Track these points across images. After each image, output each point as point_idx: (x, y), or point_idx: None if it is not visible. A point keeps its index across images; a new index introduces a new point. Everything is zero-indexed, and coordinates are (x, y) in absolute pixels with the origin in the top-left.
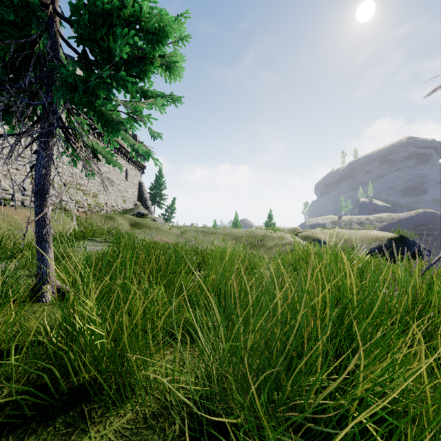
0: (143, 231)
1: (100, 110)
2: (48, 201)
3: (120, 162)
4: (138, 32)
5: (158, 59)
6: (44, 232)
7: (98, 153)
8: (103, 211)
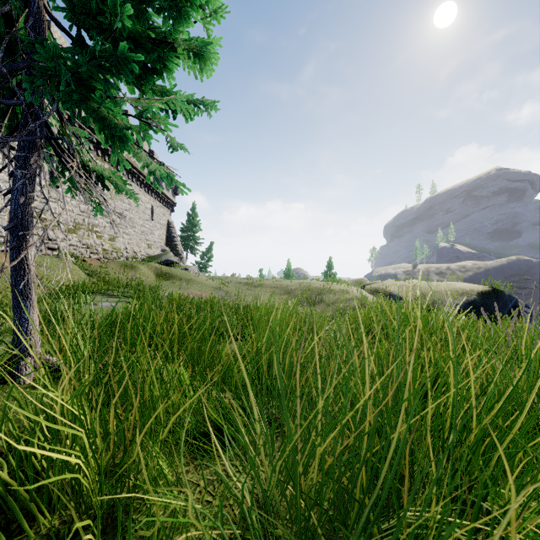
0: (172, 283)
1: (99, 112)
2: (30, 242)
3: (143, 197)
4: None
5: (182, 42)
6: (21, 285)
7: (105, 178)
8: (122, 259)
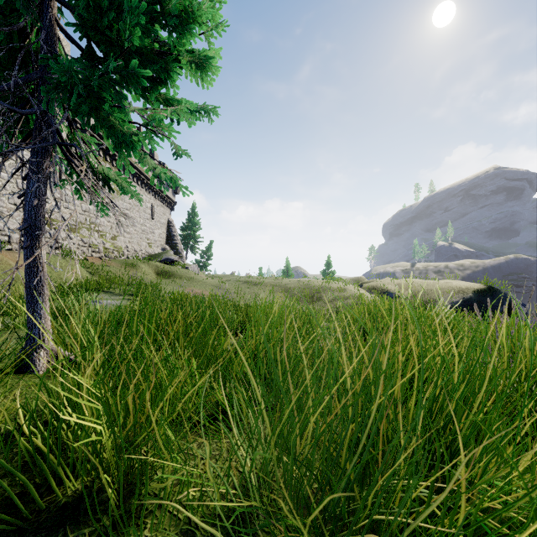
0: (173, 282)
1: (109, 121)
2: (42, 241)
3: (144, 196)
4: (158, 17)
5: (185, 55)
6: (35, 281)
7: (111, 180)
8: (123, 257)
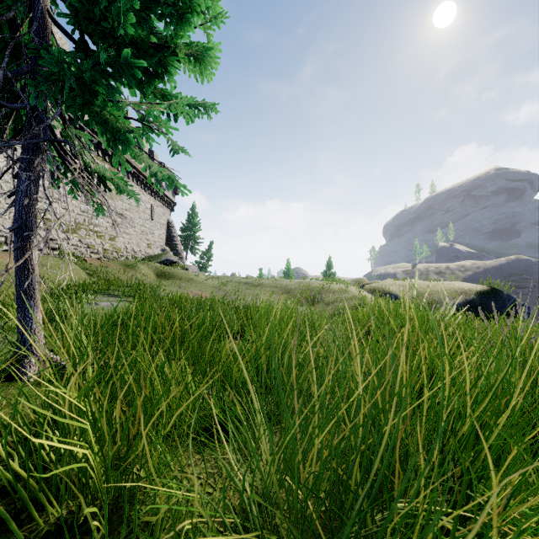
0: (172, 283)
1: (102, 116)
2: (33, 242)
3: (144, 197)
4: (154, 6)
5: (182, 47)
6: (26, 285)
7: (107, 179)
8: (123, 258)
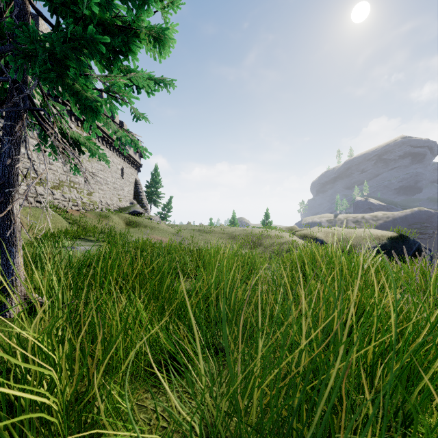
0: (139, 230)
1: (73, 87)
2: (15, 197)
3: (115, 160)
4: None
5: (143, 29)
6: (7, 234)
7: (81, 144)
8: (98, 210)
